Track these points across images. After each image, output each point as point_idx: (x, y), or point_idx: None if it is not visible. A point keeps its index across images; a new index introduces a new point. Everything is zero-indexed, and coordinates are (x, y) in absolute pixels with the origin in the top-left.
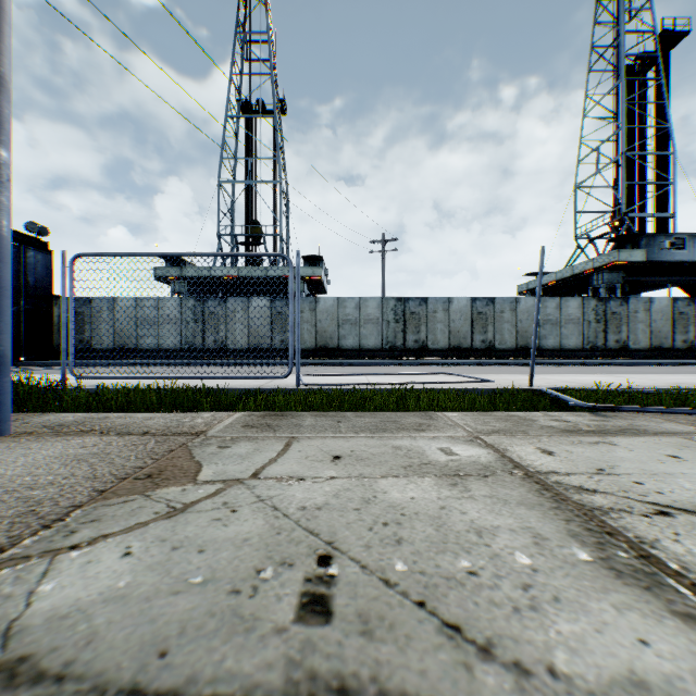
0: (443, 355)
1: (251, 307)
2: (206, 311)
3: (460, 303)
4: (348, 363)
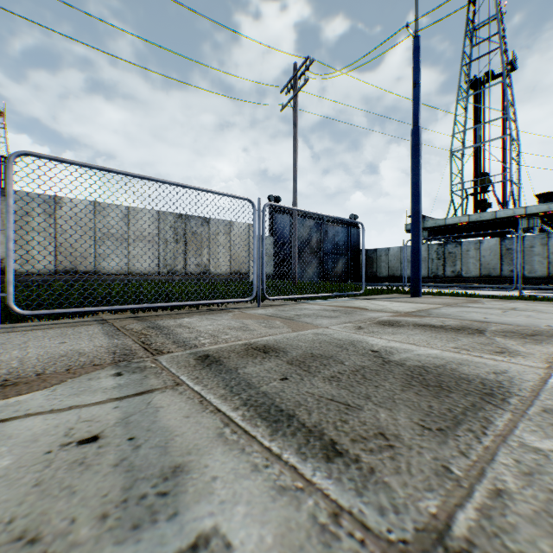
0: None
1: (481, 246)
2: (445, 252)
3: None
4: None
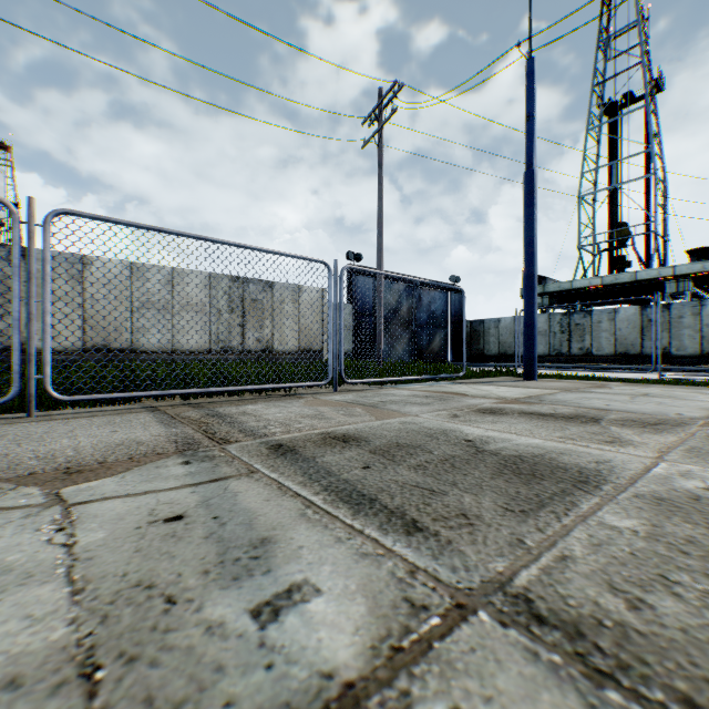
0: None
1: (617, 316)
2: (570, 323)
3: None
4: None
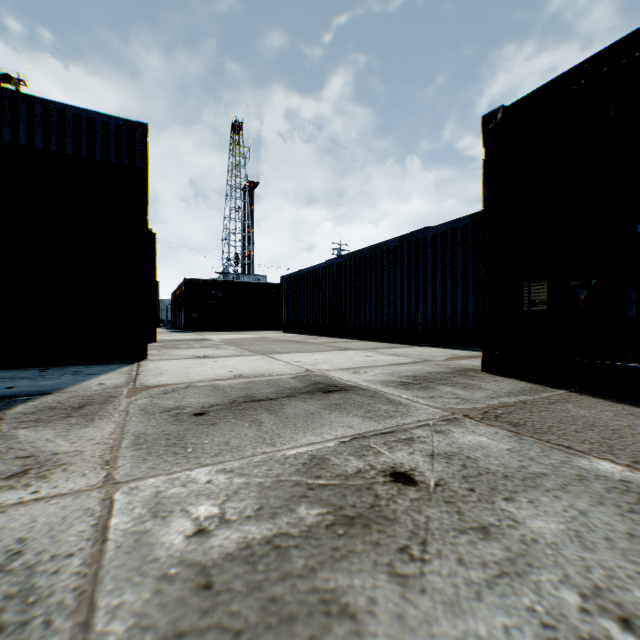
0: None
1: None
2: None
3: None
4: None
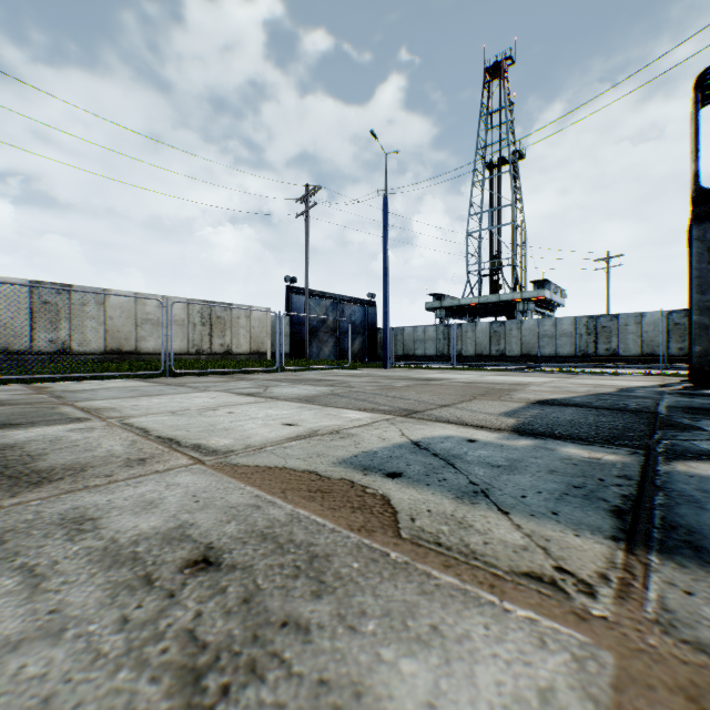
0: (633, 361)
1: (477, 328)
2: (450, 333)
3: (652, 317)
4: (534, 365)
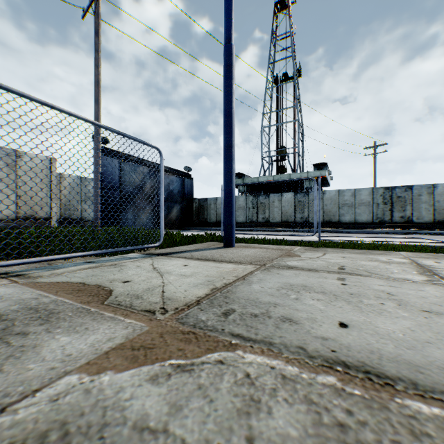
0: (426, 227)
1: (283, 198)
2: (258, 202)
3: (443, 188)
4: (346, 231)
